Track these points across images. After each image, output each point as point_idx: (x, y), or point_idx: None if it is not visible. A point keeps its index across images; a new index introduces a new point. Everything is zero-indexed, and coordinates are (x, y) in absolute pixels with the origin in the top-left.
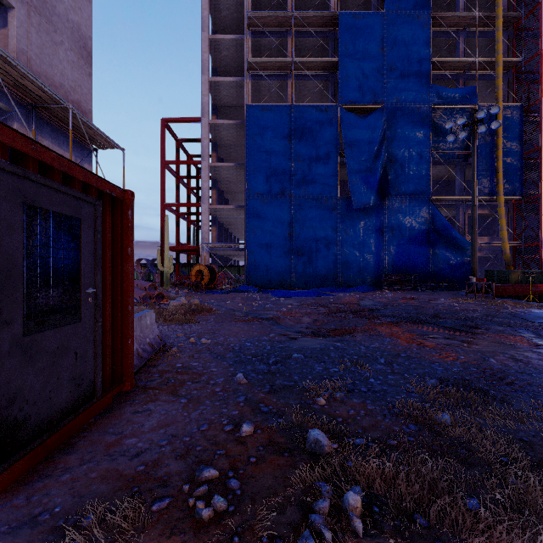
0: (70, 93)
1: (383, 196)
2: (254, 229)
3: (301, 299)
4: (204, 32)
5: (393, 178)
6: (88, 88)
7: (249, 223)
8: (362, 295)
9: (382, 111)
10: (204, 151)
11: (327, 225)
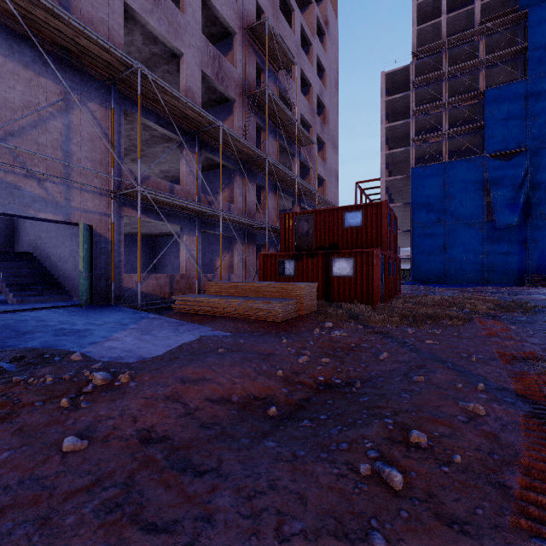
0: (334, 199)
1: (526, 217)
2: (417, 246)
3: (448, 288)
4: (382, 125)
5: (536, 202)
6: (337, 192)
7: (413, 242)
8: (494, 288)
9: (525, 153)
10: (381, 198)
11: (475, 240)
